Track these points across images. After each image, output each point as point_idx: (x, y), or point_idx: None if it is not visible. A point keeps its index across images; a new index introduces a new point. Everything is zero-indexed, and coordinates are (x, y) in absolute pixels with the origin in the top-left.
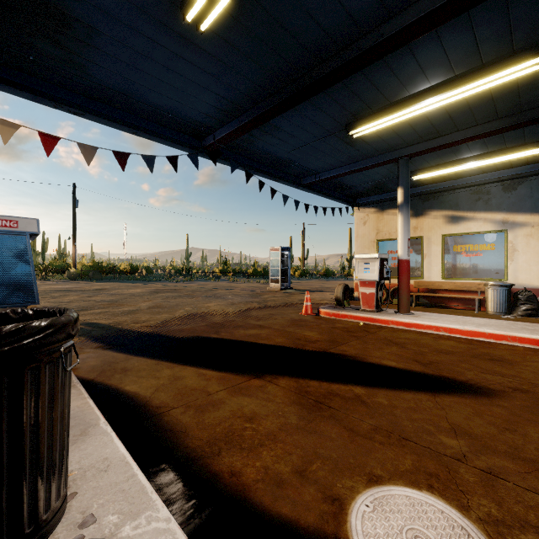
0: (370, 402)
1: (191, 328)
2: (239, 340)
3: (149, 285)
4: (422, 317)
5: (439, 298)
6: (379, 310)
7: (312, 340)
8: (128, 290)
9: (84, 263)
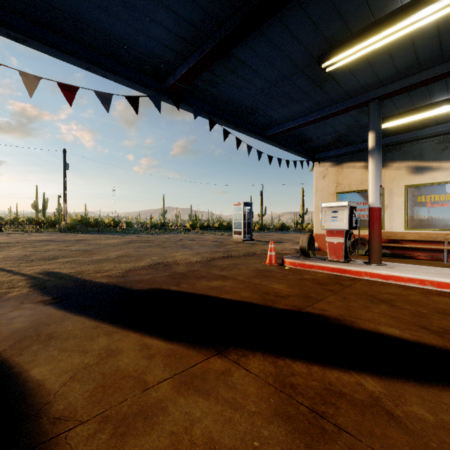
0: (402, 415)
1: (152, 279)
2: (200, 294)
3: (126, 237)
4: (397, 268)
5: (401, 248)
6: (347, 260)
7: (281, 294)
8: (106, 240)
9: (74, 218)
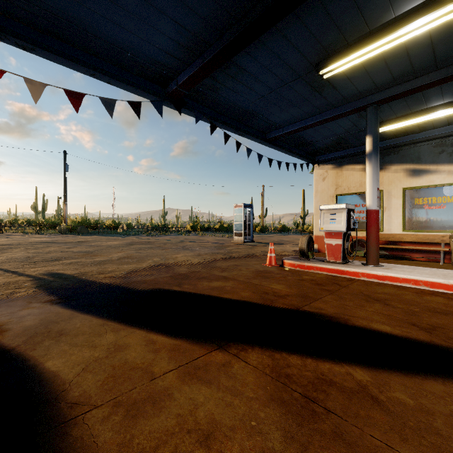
0: (385, 399)
1: (154, 280)
2: (202, 294)
3: (127, 238)
4: (394, 269)
5: (399, 250)
6: (345, 261)
7: (280, 294)
8: (107, 242)
9: (74, 219)
